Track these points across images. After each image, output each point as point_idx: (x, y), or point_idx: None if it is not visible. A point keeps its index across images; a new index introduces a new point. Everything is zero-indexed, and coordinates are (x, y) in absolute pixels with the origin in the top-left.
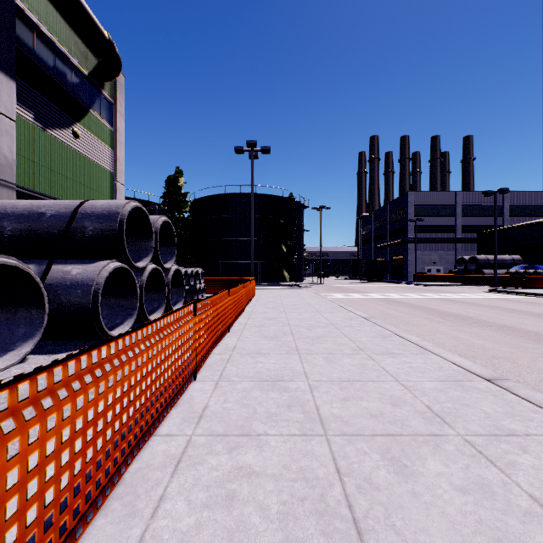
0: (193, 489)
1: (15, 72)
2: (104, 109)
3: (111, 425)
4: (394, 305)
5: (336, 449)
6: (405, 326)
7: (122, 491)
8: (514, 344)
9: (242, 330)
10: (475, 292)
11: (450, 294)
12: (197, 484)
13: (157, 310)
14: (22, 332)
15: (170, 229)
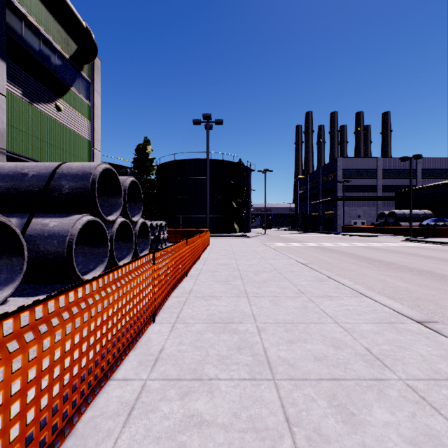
0: (143, 441)
1: (5, 54)
2: (83, 87)
3: (59, 380)
4: (327, 253)
5: (284, 395)
6: (338, 270)
7: (72, 444)
8: (434, 287)
9: (198, 275)
10: (394, 241)
11: (373, 243)
12: (147, 436)
13: (126, 257)
14: (4, 277)
15: (138, 188)
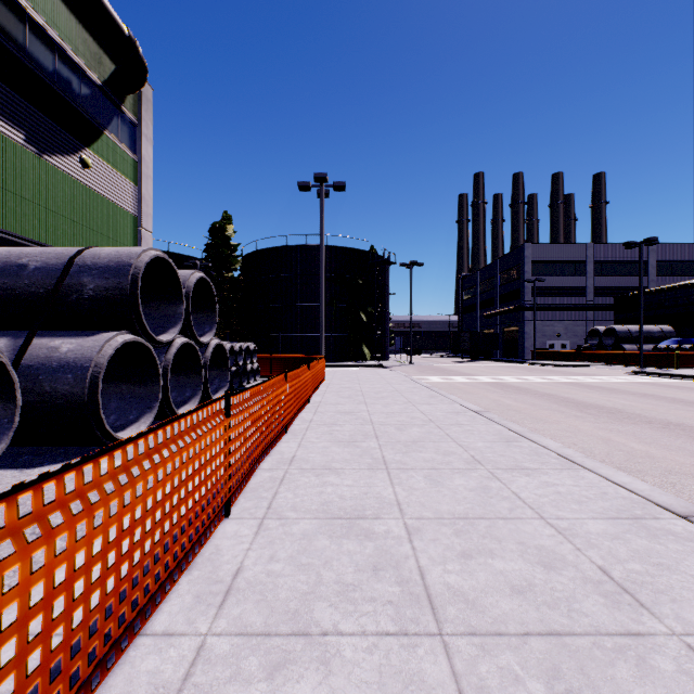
0: None
1: None
2: (125, 130)
3: (15, 666)
4: (511, 393)
5: (462, 668)
6: (532, 423)
7: None
8: (692, 450)
9: (305, 430)
10: (615, 374)
11: (583, 377)
12: None
13: (190, 400)
14: None
15: (209, 289)
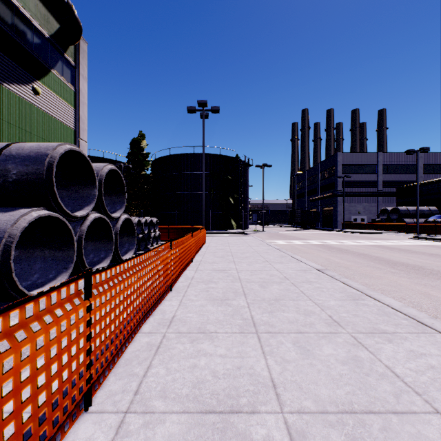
0: None
1: None
2: (67, 71)
3: None
4: (336, 253)
5: None
6: (361, 278)
7: None
8: None
9: (186, 287)
10: (402, 239)
11: (381, 241)
12: None
13: (103, 260)
14: None
15: (120, 178)
